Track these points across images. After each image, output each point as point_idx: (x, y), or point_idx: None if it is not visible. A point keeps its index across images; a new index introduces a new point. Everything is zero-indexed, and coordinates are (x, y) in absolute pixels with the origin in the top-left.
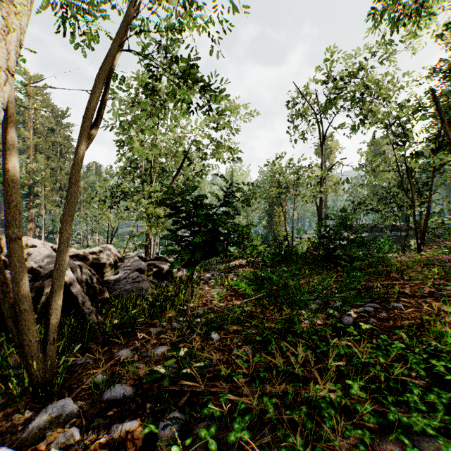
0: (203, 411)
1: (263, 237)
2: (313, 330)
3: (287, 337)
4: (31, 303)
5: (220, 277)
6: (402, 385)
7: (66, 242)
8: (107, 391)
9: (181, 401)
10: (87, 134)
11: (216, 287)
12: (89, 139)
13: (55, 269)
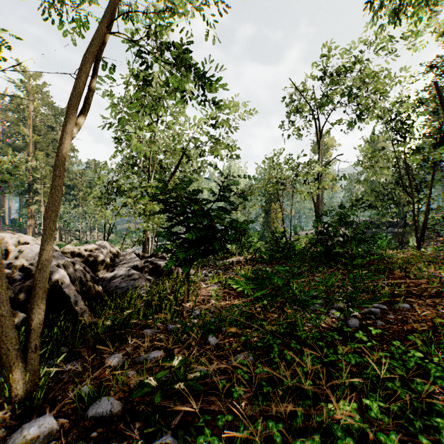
0: (198, 440)
1: (260, 233)
2: (318, 335)
3: (291, 344)
4: (10, 307)
5: (218, 274)
6: (426, 404)
7: (50, 239)
8: (92, 406)
9: (174, 421)
10: (74, 123)
11: (214, 285)
12: (77, 128)
13: (38, 270)
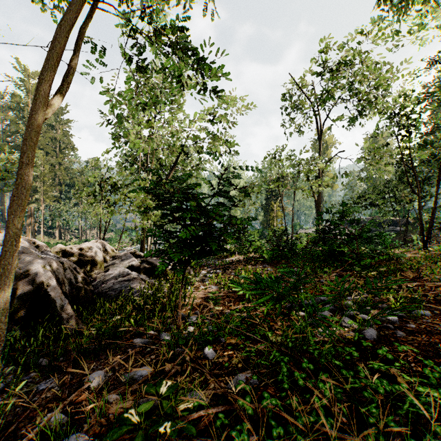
0: None
1: (260, 231)
2: (332, 350)
3: (303, 363)
4: None
5: (217, 274)
6: None
7: (15, 239)
8: None
9: None
10: (45, 102)
11: (212, 287)
12: (50, 108)
13: None
